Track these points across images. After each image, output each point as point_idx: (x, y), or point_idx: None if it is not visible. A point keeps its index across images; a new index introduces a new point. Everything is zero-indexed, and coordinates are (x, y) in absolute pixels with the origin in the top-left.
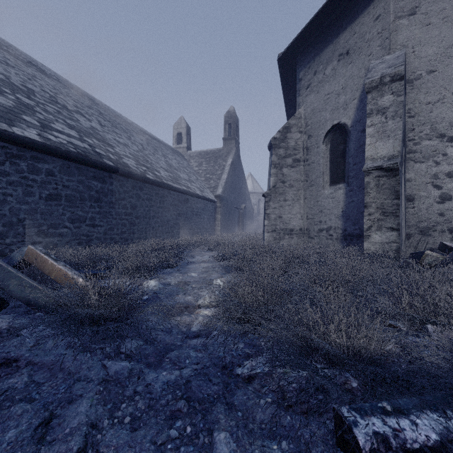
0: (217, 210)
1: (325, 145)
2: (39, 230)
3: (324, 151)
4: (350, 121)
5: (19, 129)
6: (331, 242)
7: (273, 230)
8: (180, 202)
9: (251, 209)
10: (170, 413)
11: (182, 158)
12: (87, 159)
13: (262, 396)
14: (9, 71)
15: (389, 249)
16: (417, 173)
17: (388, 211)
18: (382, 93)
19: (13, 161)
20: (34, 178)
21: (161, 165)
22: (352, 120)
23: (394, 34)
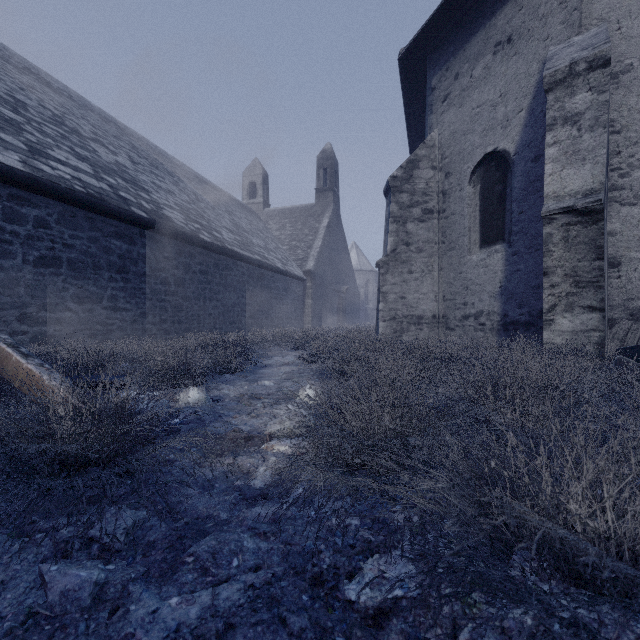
0: (307, 292)
1: (473, 186)
2: (22, 313)
3: (471, 196)
4: (514, 145)
5: None
6: (483, 335)
7: (392, 317)
8: (252, 278)
9: (356, 292)
10: None
11: (256, 217)
12: (103, 205)
13: None
14: None
15: (587, 342)
16: (625, 222)
17: (585, 279)
18: (572, 91)
19: None
20: (14, 229)
21: (223, 224)
22: (517, 144)
23: (588, 1)
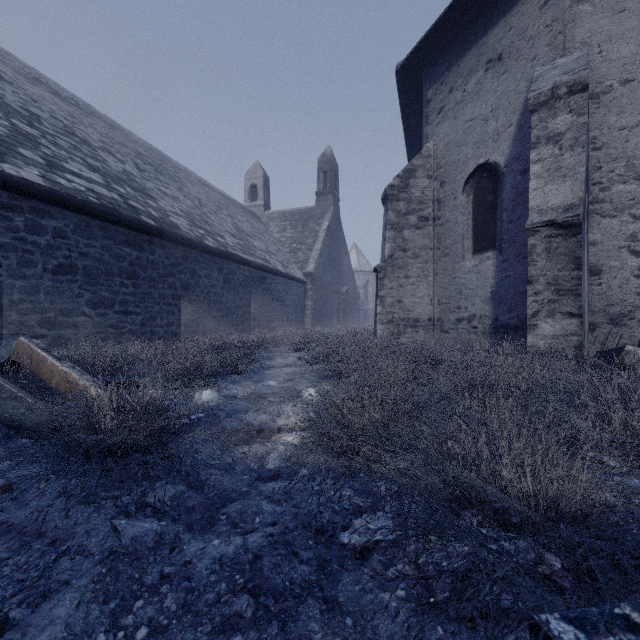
0: (308, 294)
1: (466, 195)
2: (42, 318)
3: (464, 205)
4: (504, 158)
5: (12, 166)
6: (475, 337)
7: (389, 320)
8: (254, 281)
9: (356, 293)
10: (221, 619)
11: (257, 220)
12: (116, 215)
13: (387, 585)
14: (3, 88)
15: (566, 345)
16: (605, 233)
17: (565, 288)
18: (555, 112)
19: (2, 213)
20: (35, 240)
21: (226, 228)
22: (507, 157)
23: (571, 26)
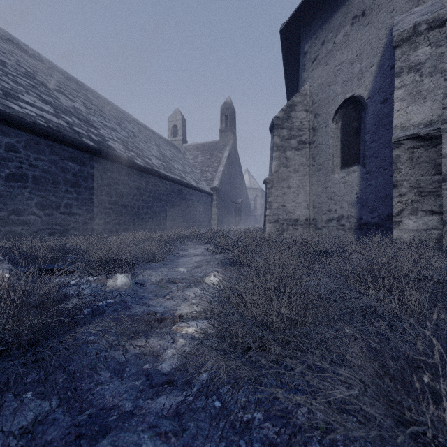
0: (213, 203)
1: (336, 123)
2: None
3: (334, 131)
4: (367, 92)
5: None
6: (343, 233)
7: (276, 220)
8: (174, 192)
9: (248, 203)
10: None
11: (177, 150)
12: (60, 135)
13: None
14: None
15: (428, 238)
16: None
17: (427, 190)
18: (416, 46)
19: None
20: None
21: (153, 153)
22: (370, 91)
23: None
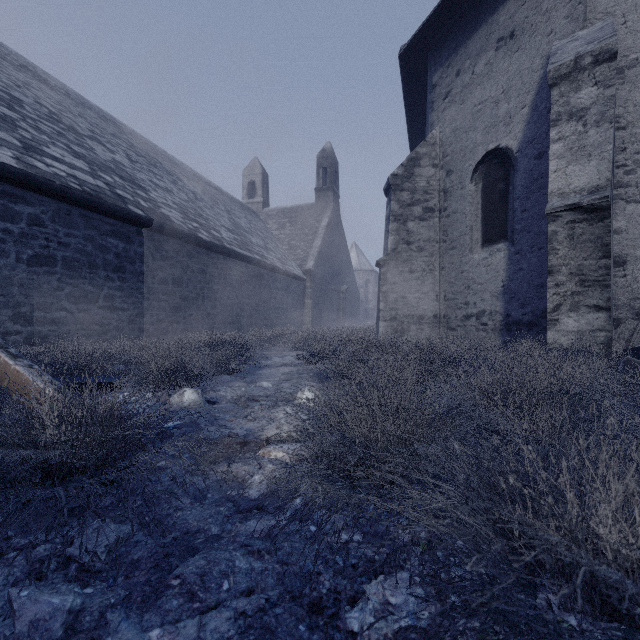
0: (307, 292)
1: (475, 184)
2: (16, 312)
3: (473, 194)
4: (517, 142)
5: None
6: (485, 335)
7: (393, 317)
8: (251, 277)
9: (356, 292)
10: None
11: (255, 217)
12: (99, 202)
13: None
14: None
15: (593, 342)
16: (630, 220)
17: (591, 278)
18: (578, 85)
19: None
20: (7, 227)
21: (222, 223)
22: (520, 141)
23: None
